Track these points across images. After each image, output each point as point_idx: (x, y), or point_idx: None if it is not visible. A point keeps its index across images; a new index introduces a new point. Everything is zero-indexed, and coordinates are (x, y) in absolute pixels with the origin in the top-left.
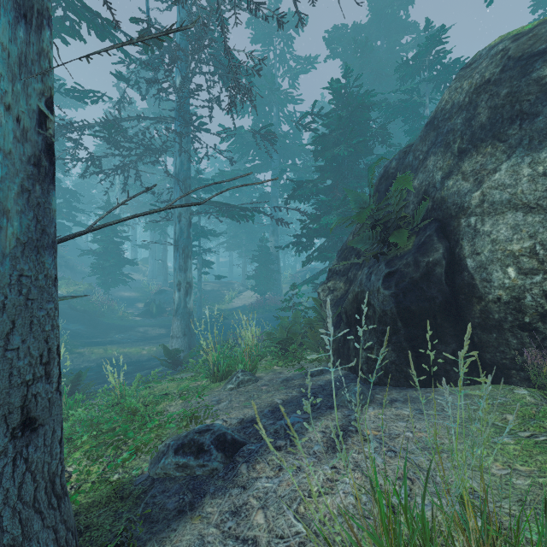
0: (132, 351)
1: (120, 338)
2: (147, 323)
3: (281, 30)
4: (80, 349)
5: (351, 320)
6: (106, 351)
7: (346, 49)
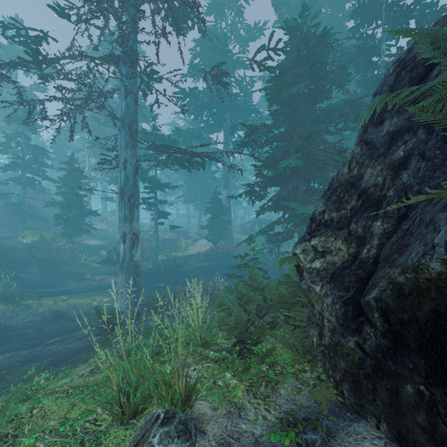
0: (82, 302)
1: (75, 288)
2: (106, 271)
3: (232, 0)
4: (29, 301)
5: (406, 333)
6: (56, 303)
7: (293, 14)
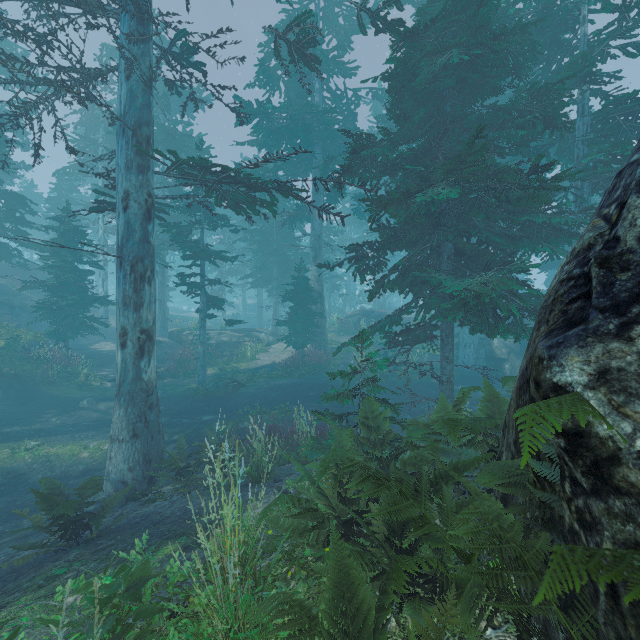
0: (62, 453)
1: (58, 424)
2: None
3: None
4: None
5: None
6: (13, 454)
7: None
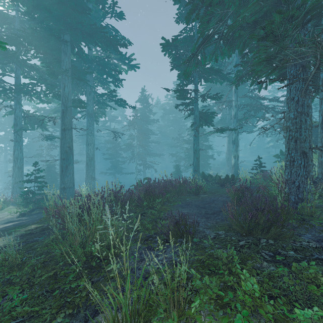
0: None
1: None
2: None
3: None
4: None
5: None
6: None
7: None
